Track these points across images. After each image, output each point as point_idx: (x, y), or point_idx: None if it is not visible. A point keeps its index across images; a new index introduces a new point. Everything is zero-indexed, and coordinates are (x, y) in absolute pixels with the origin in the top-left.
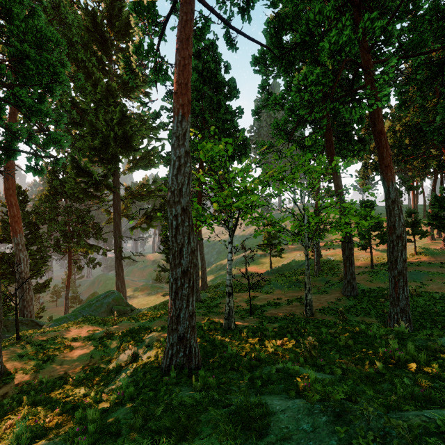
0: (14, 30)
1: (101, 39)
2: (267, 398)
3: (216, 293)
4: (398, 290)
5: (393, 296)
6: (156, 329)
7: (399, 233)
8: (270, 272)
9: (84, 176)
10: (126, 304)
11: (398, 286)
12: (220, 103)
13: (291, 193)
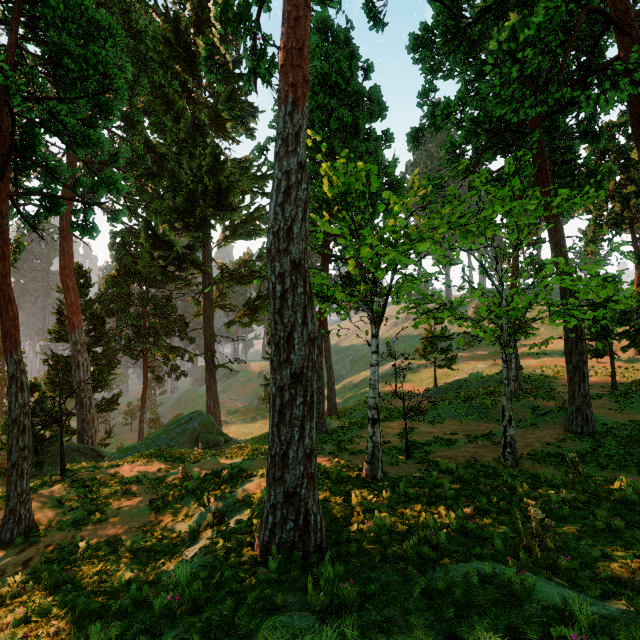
0: (49, 13)
1: (187, 56)
2: None
3: (350, 421)
4: None
5: None
6: (255, 473)
7: None
8: (435, 392)
9: (163, 248)
10: (219, 432)
11: None
12: (357, 124)
13: (478, 256)
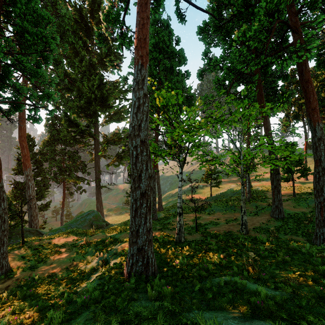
0: (17, 11)
1: (86, 28)
2: (220, 315)
3: (169, 214)
4: (324, 214)
5: (319, 219)
6: (122, 240)
7: (324, 165)
8: (211, 199)
9: (73, 127)
10: (103, 220)
11: (324, 211)
12: (172, 68)
13: (230, 134)
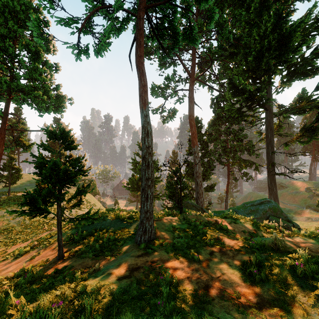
0: None
1: None
2: None
3: None
4: None
5: None
6: None
7: None
8: None
9: (239, 95)
10: (286, 219)
11: None
12: None
13: None
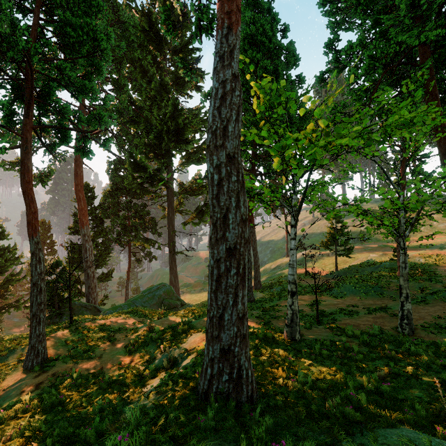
0: None
1: (156, 39)
2: None
3: (271, 294)
4: None
5: None
6: (200, 329)
7: None
8: (336, 274)
9: (140, 171)
10: (177, 298)
11: None
12: (277, 71)
13: (379, 162)
